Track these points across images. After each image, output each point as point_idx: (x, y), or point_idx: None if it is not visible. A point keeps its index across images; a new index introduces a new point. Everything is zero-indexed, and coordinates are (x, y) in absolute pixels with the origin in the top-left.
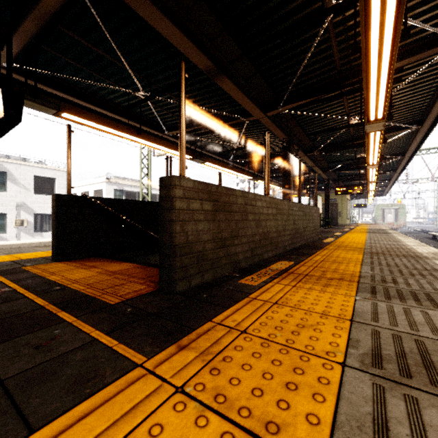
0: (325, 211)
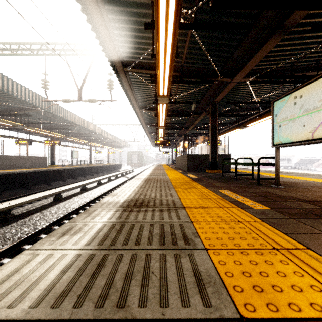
0: None
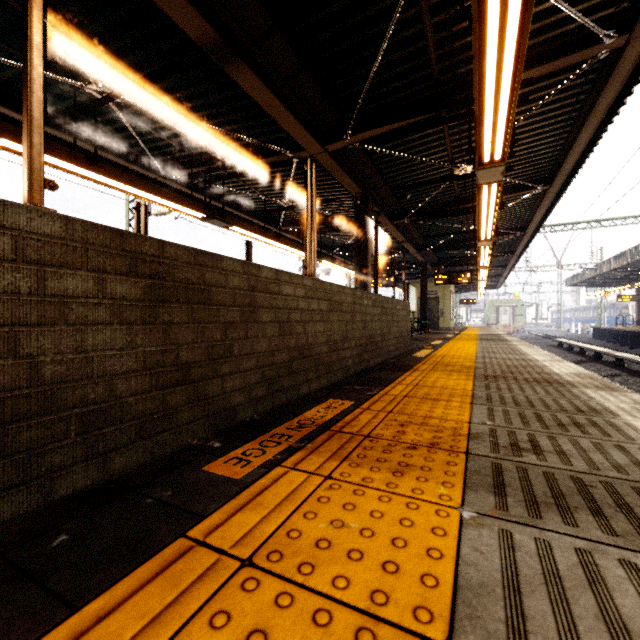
0: (421, 309)
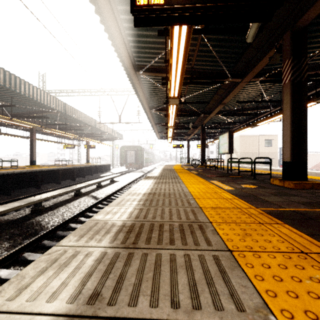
0: None
